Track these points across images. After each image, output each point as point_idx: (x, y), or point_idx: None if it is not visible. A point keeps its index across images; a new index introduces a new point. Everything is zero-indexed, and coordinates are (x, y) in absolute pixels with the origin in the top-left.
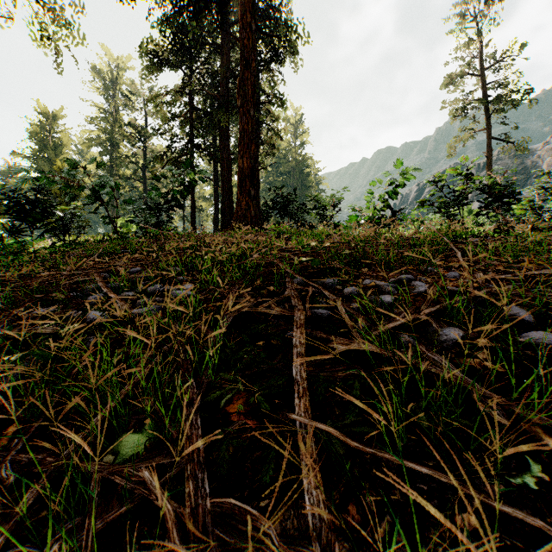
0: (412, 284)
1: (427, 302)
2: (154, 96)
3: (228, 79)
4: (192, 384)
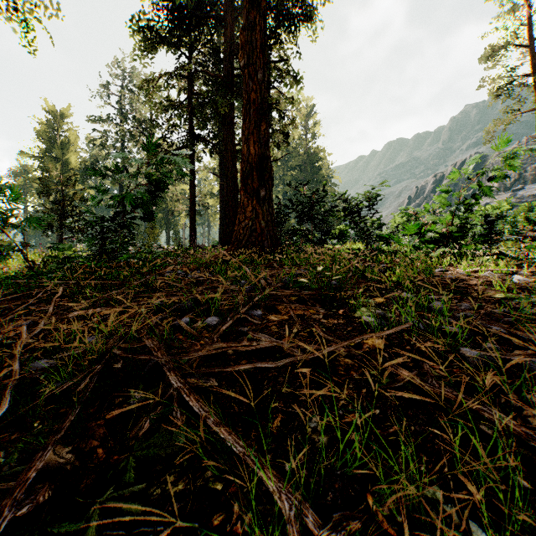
0: None
1: None
2: (146, 77)
3: (233, 55)
4: None
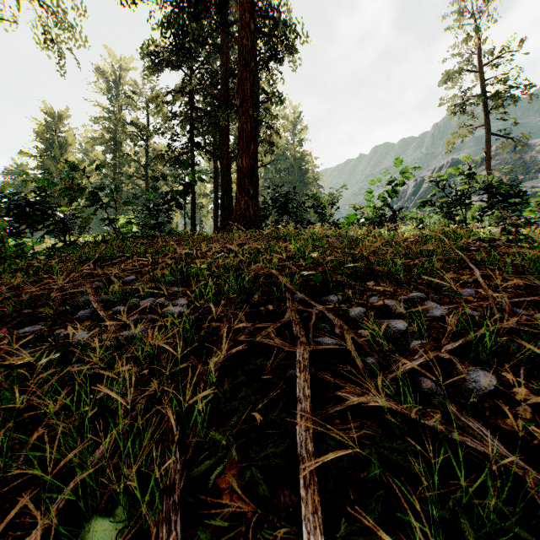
0: (425, 304)
1: (447, 335)
2: (155, 96)
3: (228, 79)
4: (176, 454)
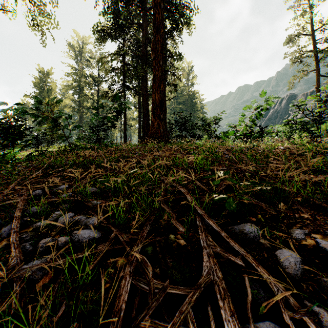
0: None
1: None
2: (101, 57)
3: (147, 44)
4: None
